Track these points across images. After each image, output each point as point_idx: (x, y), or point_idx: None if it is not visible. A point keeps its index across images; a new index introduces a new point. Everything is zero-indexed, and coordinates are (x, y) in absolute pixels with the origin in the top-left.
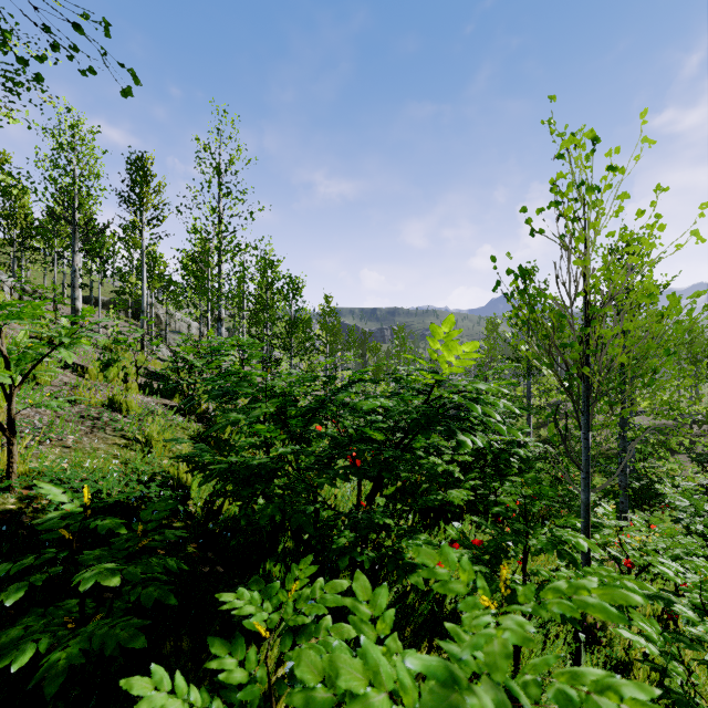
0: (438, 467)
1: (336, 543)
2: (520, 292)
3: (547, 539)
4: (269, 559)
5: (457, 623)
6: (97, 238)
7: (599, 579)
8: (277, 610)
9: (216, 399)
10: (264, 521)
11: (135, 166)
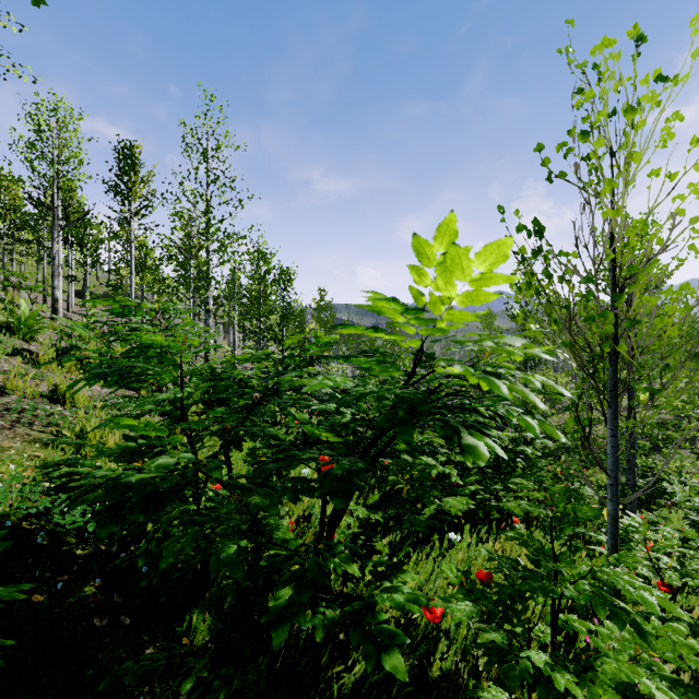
0: (432, 470)
1: (275, 598)
2: (534, 253)
3: (591, 588)
4: (196, 604)
5: (457, 697)
6: (86, 229)
7: (671, 649)
8: (197, 685)
9: (121, 383)
10: (167, 564)
11: (123, 155)
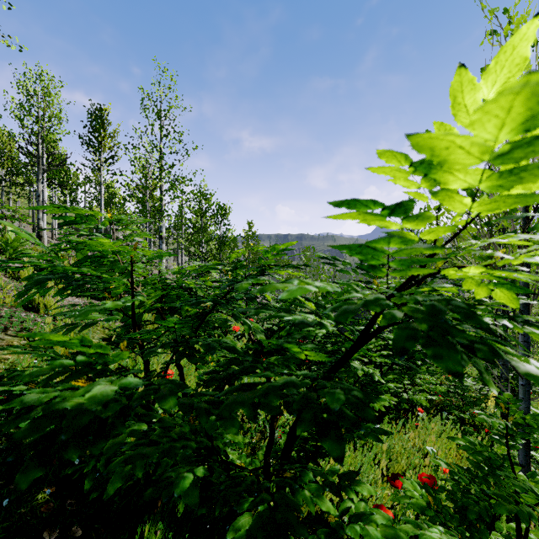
0: (358, 370)
1: (234, 528)
2: None
3: None
4: (149, 512)
5: None
6: (65, 174)
7: None
8: None
9: (73, 292)
10: (114, 490)
11: (95, 116)
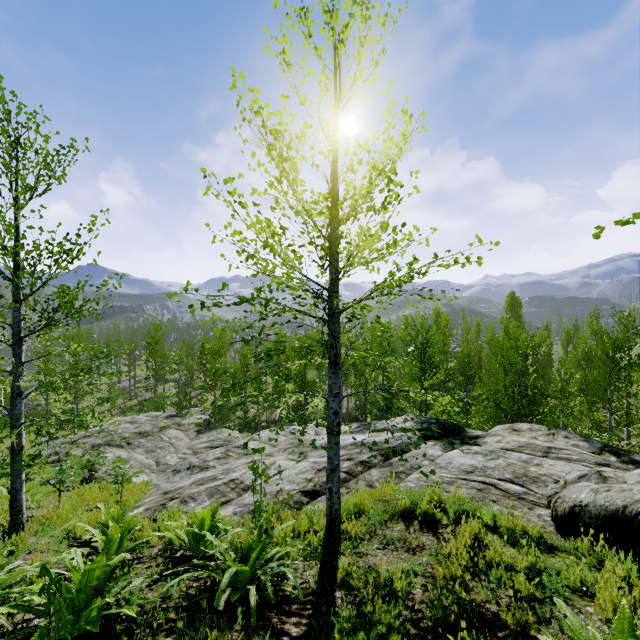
0: None
1: None
2: None
3: None
4: None
5: None
6: None
7: None
8: None
9: None
10: None
11: None
